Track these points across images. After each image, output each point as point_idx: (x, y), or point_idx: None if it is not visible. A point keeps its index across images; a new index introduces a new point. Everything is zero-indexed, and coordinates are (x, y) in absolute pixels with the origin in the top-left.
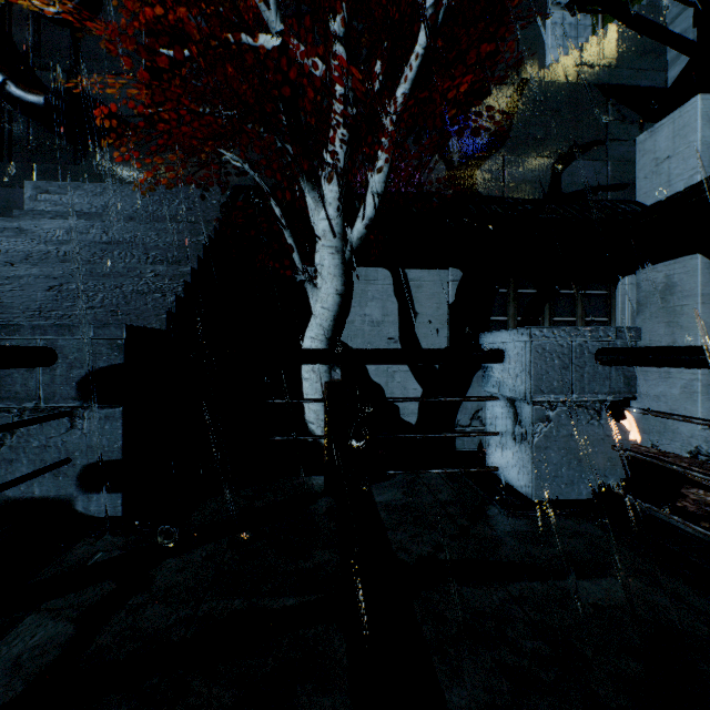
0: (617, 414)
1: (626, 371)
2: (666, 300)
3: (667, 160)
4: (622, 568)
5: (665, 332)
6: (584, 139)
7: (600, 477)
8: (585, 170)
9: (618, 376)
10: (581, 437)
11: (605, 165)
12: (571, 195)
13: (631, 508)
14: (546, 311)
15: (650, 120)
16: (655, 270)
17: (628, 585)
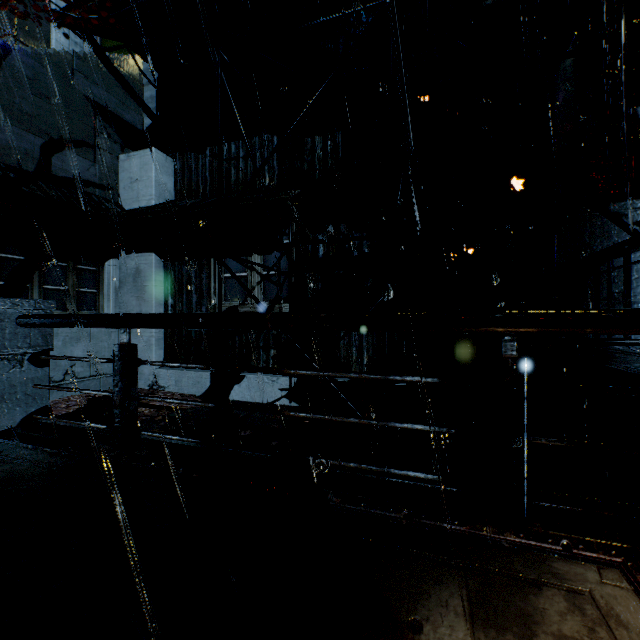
0: (38, 362)
1: (45, 331)
2: (137, 281)
3: (138, 182)
4: (7, 461)
5: (136, 303)
6: (75, 135)
7: (23, 410)
8: (76, 162)
9: (38, 335)
10: (5, 383)
11: (94, 166)
12: (63, 180)
13: (44, 424)
14: (36, 278)
15: (130, 147)
16: (131, 258)
17: (3, 468)
